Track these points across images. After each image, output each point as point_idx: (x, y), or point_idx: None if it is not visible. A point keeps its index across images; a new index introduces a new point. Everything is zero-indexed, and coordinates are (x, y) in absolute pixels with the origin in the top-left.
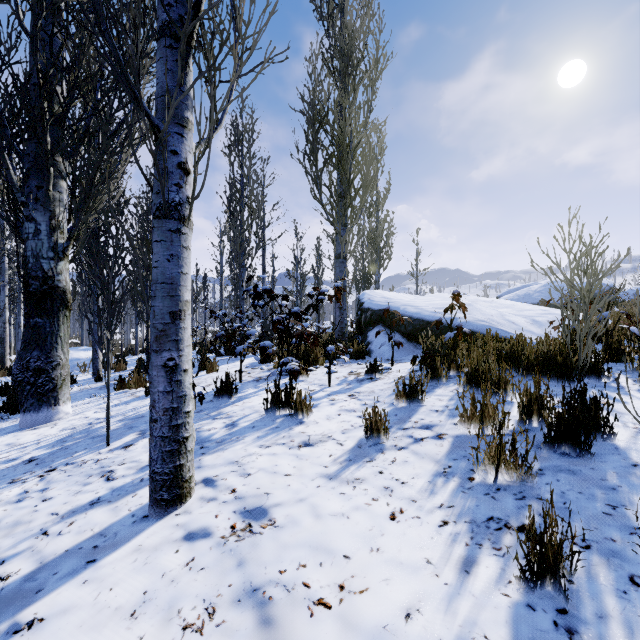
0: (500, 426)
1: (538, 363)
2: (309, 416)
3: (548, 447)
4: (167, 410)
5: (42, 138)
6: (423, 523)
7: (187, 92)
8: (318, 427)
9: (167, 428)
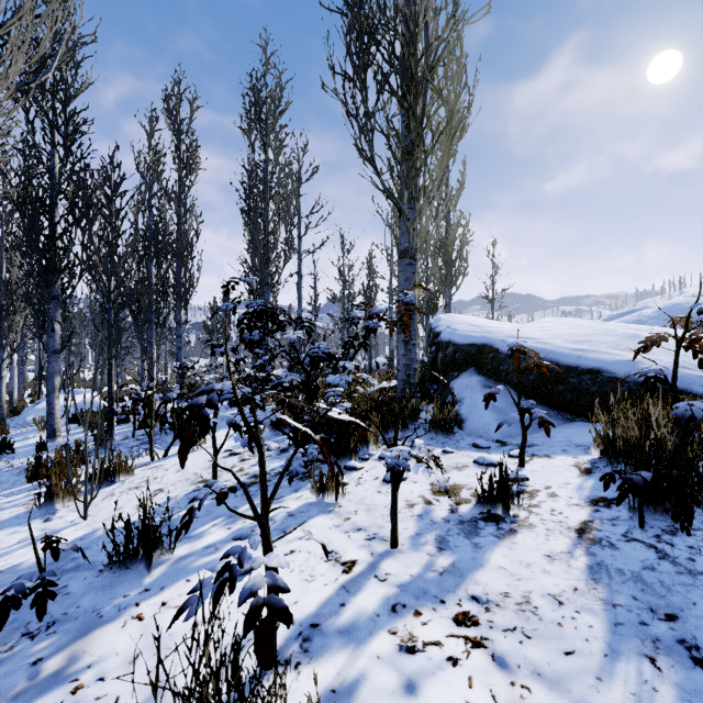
0: None
1: None
2: None
3: None
4: None
5: None
6: None
7: None
8: None
9: None
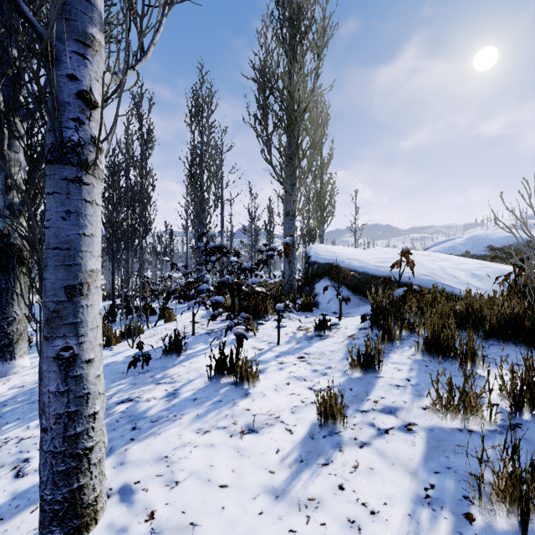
0: (513, 449)
1: (501, 327)
2: (256, 385)
3: None
4: (60, 416)
5: None
6: None
7: None
8: (265, 402)
9: (60, 440)
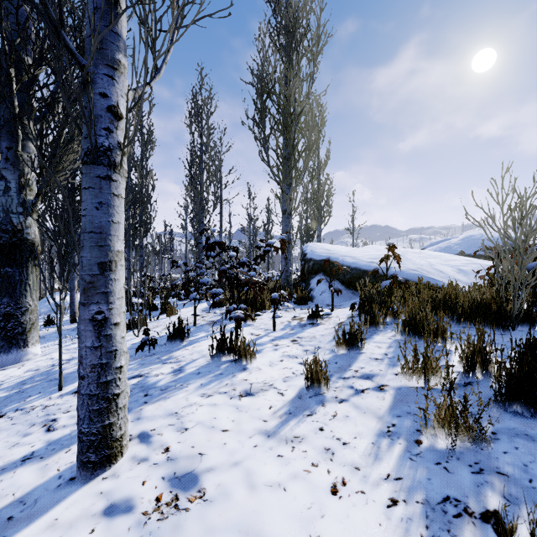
0: (450, 386)
1: (472, 311)
2: (253, 362)
3: (498, 405)
4: (95, 366)
5: (9, 102)
6: (368, 501)
7: (112, 26)
8: (260, 374)
9: (95, 385)
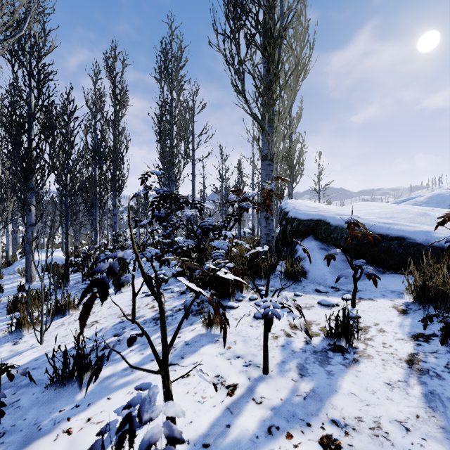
0: None
1: None
2: None
3: None
4: None
5: None
6: None
7: None
8: None
9: None
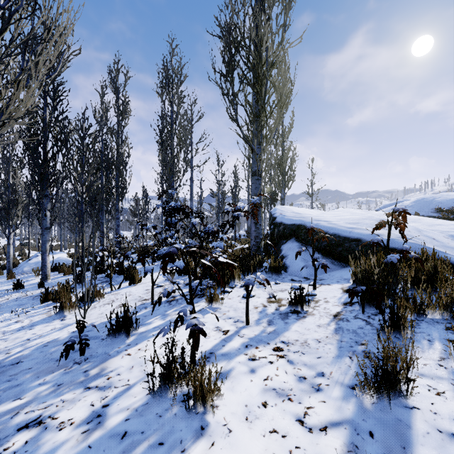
0: None
1: None
2: (217, 405)
3: None
4: None
5: None
6: None
7: None
8: (230, 451)
9: None
